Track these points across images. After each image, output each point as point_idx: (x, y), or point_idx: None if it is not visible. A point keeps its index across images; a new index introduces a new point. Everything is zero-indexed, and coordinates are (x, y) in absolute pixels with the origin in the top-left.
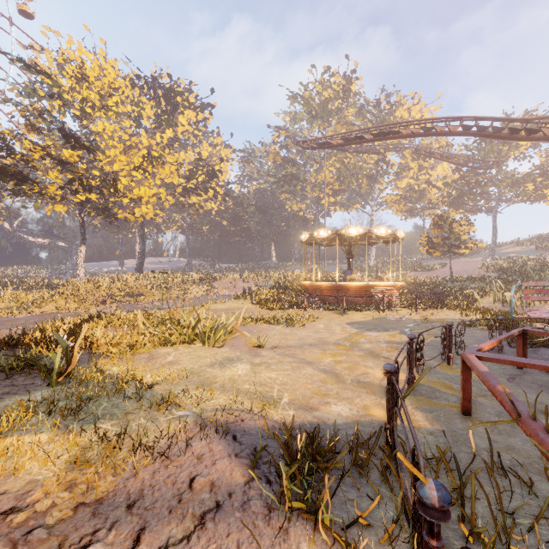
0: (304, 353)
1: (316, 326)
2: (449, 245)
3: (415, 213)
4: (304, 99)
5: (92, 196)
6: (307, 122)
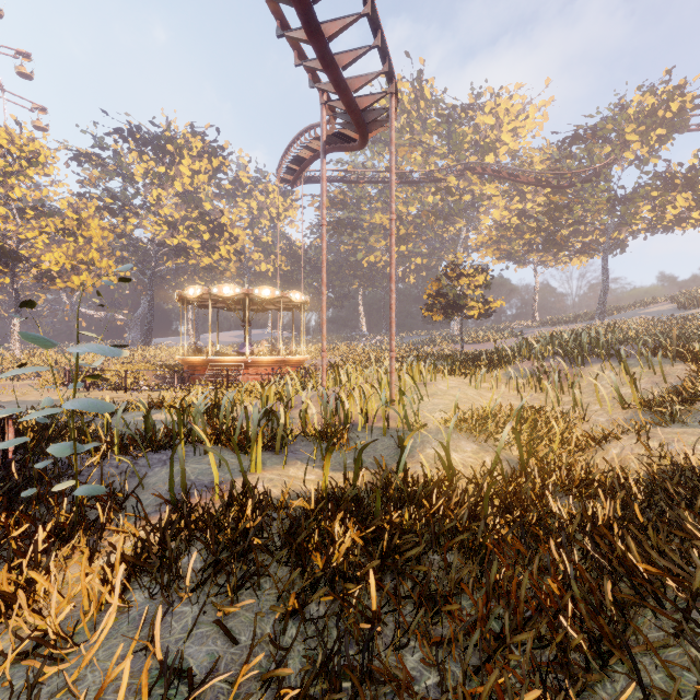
0: None
1: None
2: (444, 305)
3: (514, 259)
4: None
5: None
6: (370, 149)
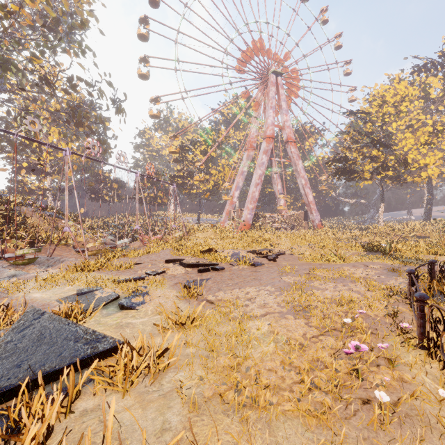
0: None
1: None
2: None
3: None
4: None
5: (388, 172)
6: None
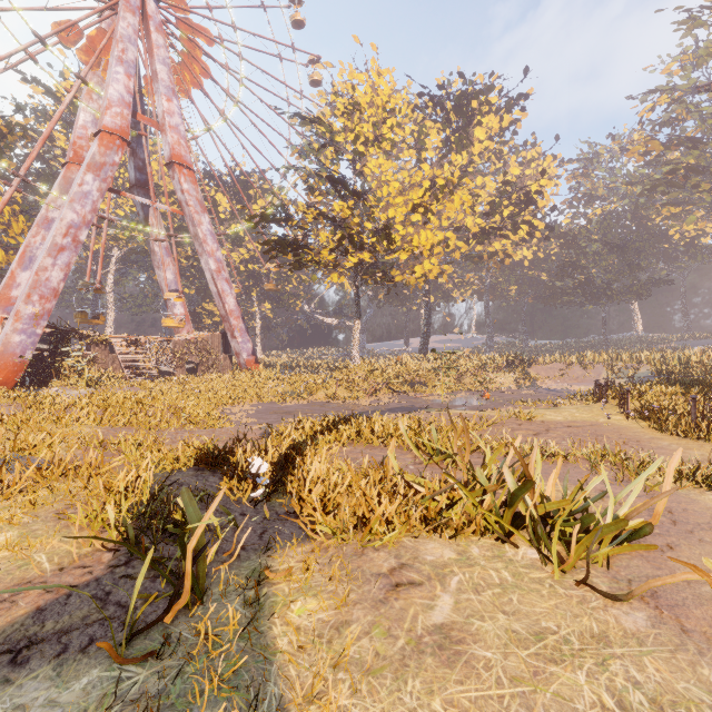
0: None
1: None
2: None
3: None
4: None
5: (364, 255)
6: None
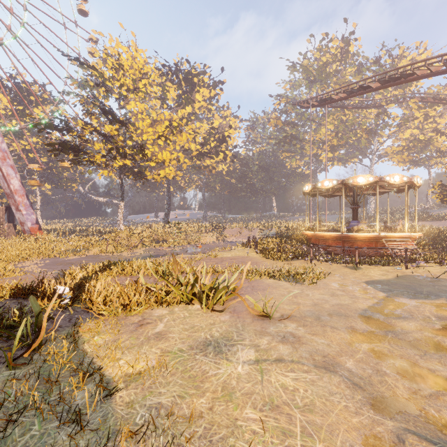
0: (326, 332)
1: (330, 285)
2: None
3: (420, 162)
4: (302, 67)
5: (126, 161)
6: (306, 87)
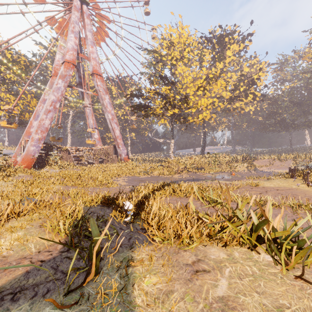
0: None
1: None
2: None
3: None
4: None
5: (175, 110)
6: None
